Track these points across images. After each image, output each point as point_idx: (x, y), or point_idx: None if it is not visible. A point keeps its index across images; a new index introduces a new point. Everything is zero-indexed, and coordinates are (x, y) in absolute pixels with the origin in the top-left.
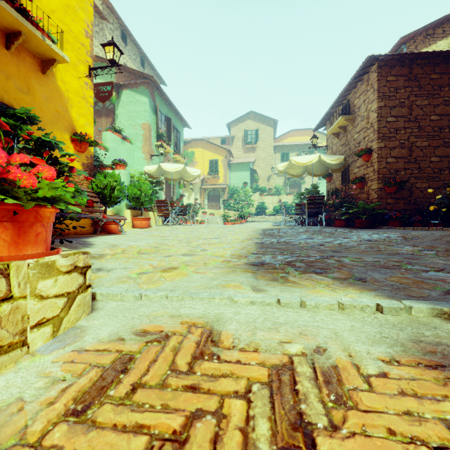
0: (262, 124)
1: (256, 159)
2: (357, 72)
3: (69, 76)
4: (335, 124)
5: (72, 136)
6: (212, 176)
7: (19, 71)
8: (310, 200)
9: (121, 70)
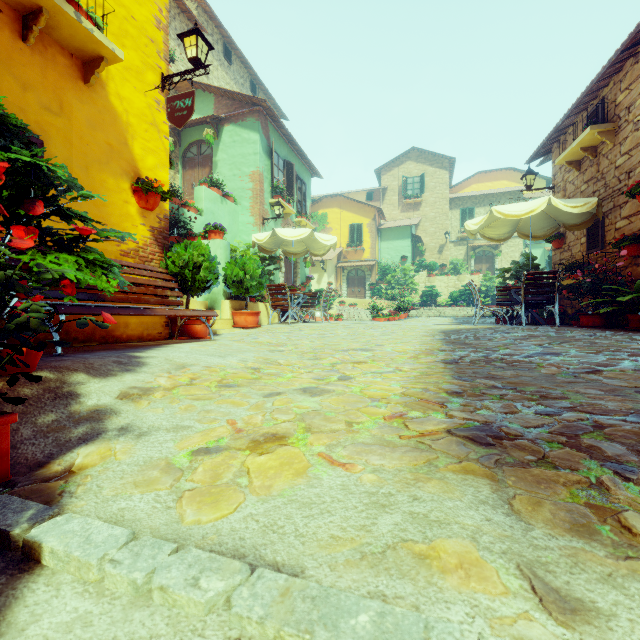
0: (430, 166)
1: (420, 220)
2: (630, 37)
3: (130, 89)
4: (576, 143)
5: (134, 184)
6: (354, 248)
7: (45, 78)
8: (530, 280)
9: (222, 97)
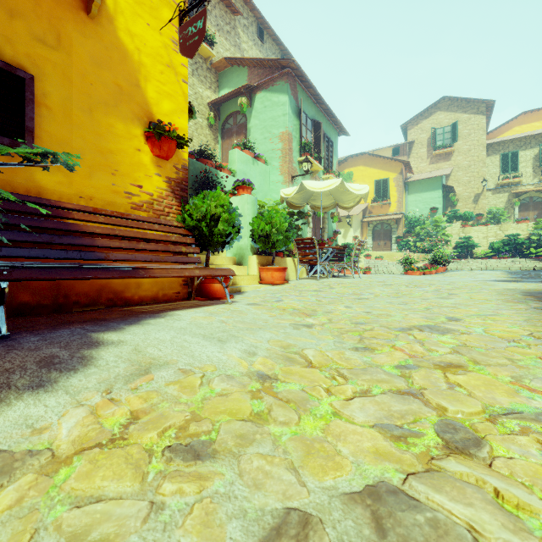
0: (464, 113)
1: (452, 170)
2: None
3: (143, 25)
4: None
5: (147, 130)
6: (379, 203)
7: (38, 5)
8: None
9: (254, 68)
